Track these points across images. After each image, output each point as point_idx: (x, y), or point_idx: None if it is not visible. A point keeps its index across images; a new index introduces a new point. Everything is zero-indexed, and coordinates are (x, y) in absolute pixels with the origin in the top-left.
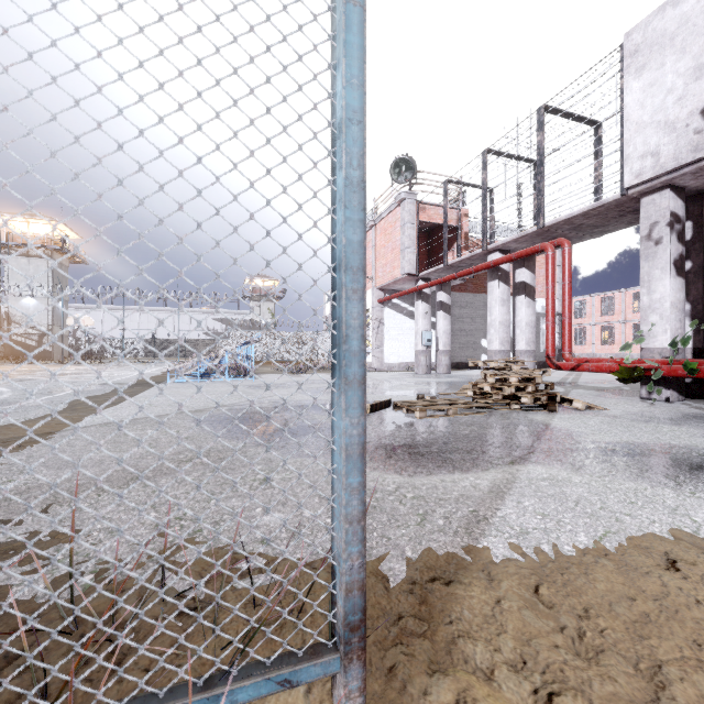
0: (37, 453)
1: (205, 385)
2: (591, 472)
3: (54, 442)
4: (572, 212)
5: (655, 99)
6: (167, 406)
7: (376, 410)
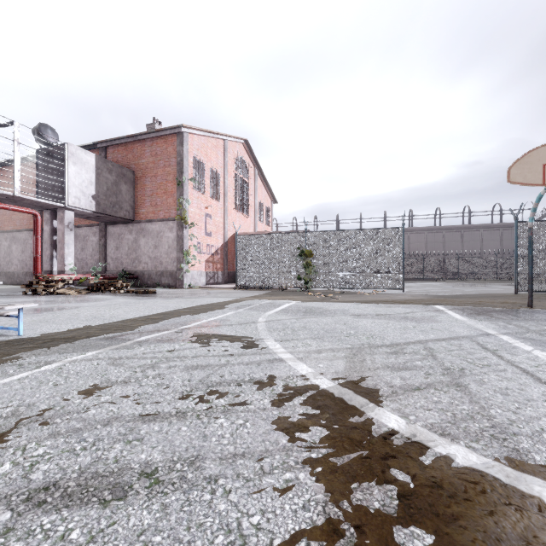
0: (246, 295)
1: (48, 319)
2: (187, 289)
3: (242, 295)
4: (40, 199)
5: (80, 179)
6: (191, 300)
7: (150, 294)
